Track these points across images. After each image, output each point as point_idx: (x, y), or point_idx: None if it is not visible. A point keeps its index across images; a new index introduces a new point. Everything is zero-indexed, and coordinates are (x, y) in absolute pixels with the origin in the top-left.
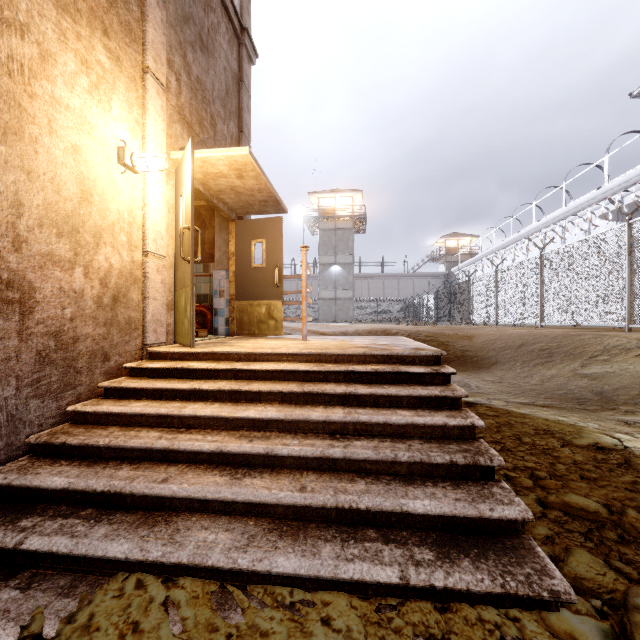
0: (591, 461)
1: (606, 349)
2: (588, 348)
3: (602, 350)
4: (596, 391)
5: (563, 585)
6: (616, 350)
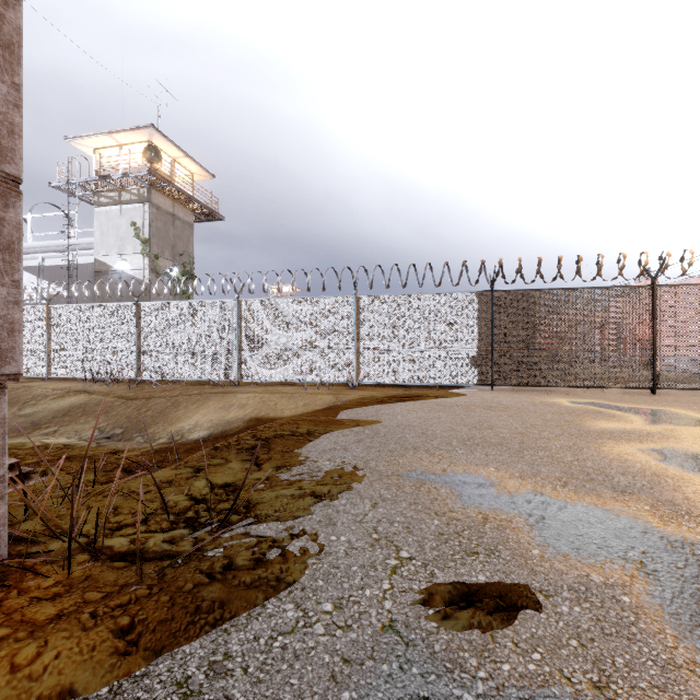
0: (32, 451)
1: (35, 397)
2: (23, 398)
3: (32, 398)
4: (30, 424)
5: (31, 468)
6: (41, 397)
